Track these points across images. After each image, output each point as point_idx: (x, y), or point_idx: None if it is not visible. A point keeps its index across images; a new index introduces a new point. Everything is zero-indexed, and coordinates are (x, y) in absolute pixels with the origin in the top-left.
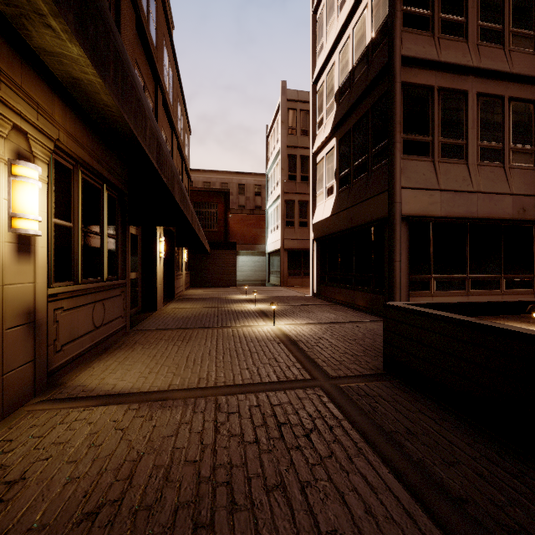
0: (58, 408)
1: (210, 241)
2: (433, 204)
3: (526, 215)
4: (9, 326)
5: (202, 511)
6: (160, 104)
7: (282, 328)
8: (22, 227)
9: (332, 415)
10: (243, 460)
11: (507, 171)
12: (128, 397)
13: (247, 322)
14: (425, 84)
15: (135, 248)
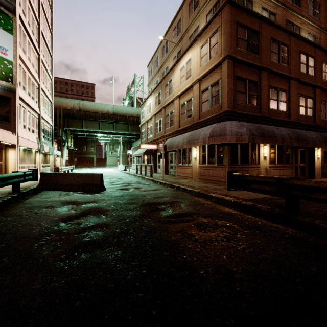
0: None
1: None
2: None
3: None
4: (263, 169)
5: None
6: (317, 94)
7: None
8: (264, 155)
9: None
10: None
11: None
12: None
13: None
14: None
15: (303, 155)
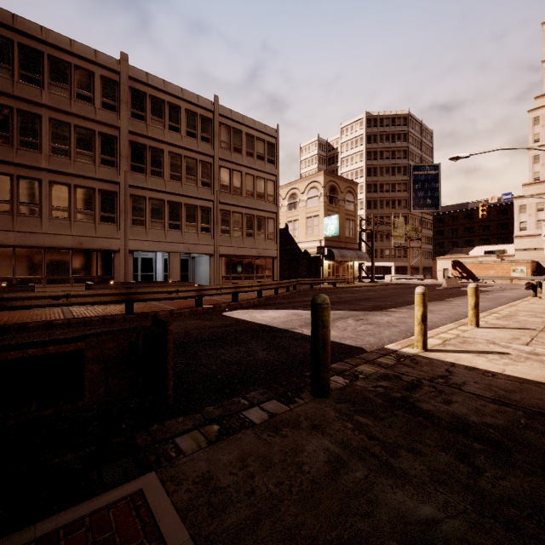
0: None
1: None
2: (8, 238)
3: (83, 246)
4: None
5: None
6: None
7: None
8: None
9: None
10: None
11: (73, 223)
12: None
13: None
14: (7, 173)
15: None
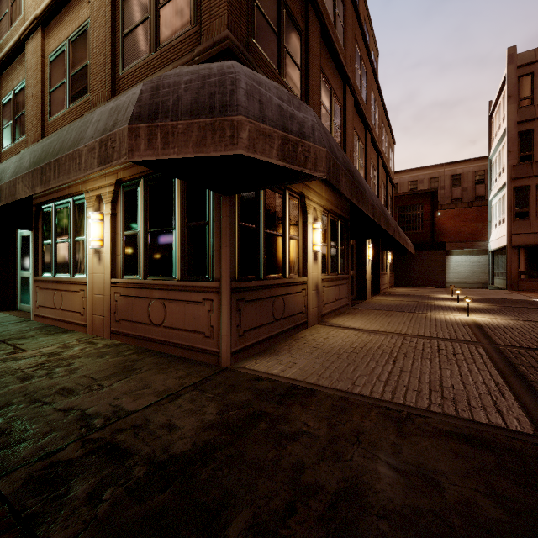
0: (329, 327)
1: (414, 242)
2: None
3: None
4: (312, 290)
5: (392, 355)
6: (368, 143)
7: (476, 319)
8: (316, 249)
9: (478, 353)
10: (413, 351)
11: None
12: (357, 329)
13: (442, 312)
14: None
15: (352, 254)
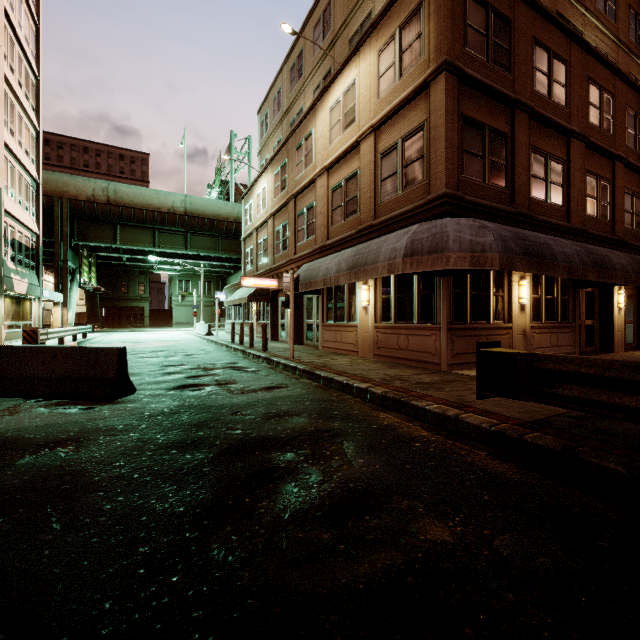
0: None
1: None
2: None
3: None
4: (518, 334)
5: None
6: (618, 175)
7: None
8: (522, 302)
9: None
10: None
11: None
12: None
13: None
14: None
15: (591, 302)
